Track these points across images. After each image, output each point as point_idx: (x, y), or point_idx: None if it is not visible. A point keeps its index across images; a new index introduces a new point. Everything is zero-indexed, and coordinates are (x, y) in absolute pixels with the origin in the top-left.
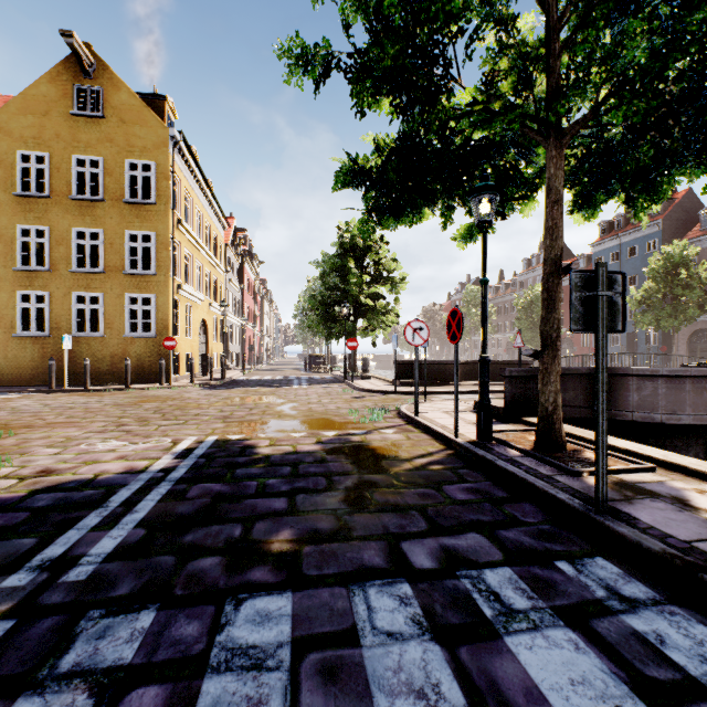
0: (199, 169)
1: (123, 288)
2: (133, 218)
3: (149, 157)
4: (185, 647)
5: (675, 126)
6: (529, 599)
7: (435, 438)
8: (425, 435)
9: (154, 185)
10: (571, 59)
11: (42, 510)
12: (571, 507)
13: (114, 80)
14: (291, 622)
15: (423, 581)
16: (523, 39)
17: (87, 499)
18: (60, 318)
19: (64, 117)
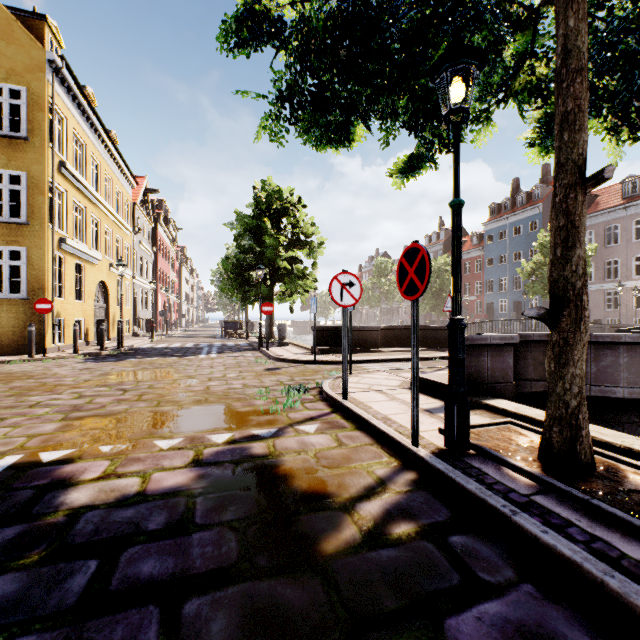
0: (93, 110)
1: None
2: None
3: (19, 81)
4: None
5: None
6: None
7: (378, 439)
8: (363, 435)
9: (25, 115)
10: None
11: None
12: None
13: None
14: None
15: None
16: None
17: None
18: None
19: None
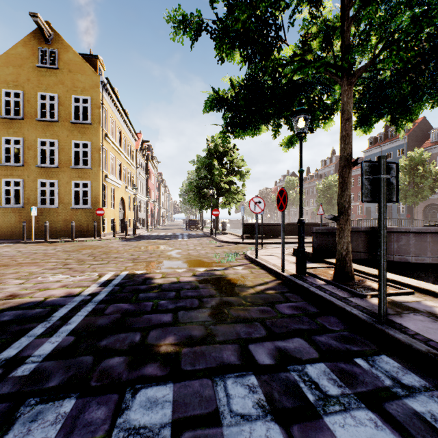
0: (119, 102)
1: (70, 177)
2: (76, 132)
3: (87, 94)
4: (94, 428)
5: (426, 69)
6: (339, 387)
7: (269, 272)
8: (263, 270)
9: (90, 111)
10: (356, 28)
11: (5, 323)
12: (362, 319)
13: (64, 45)
14: (171, 407)
15: (265, 374)
16: (325, 16)
17: (37, 315)
18: (30, 196)
19: (32, 68)
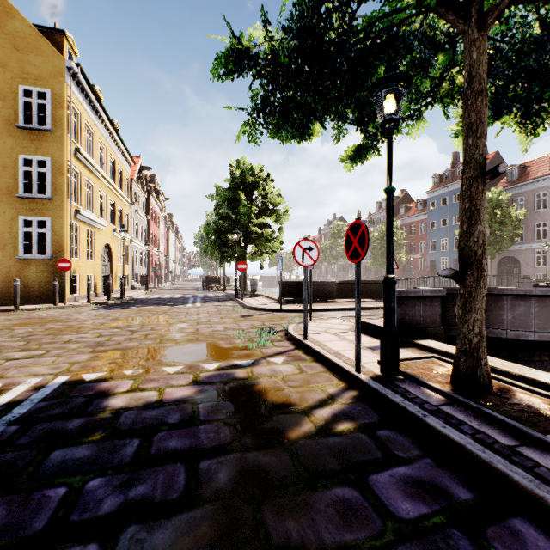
0: (100, 105)
1: (16, 211)
2: (27, 143)
3: (45, 85)
4: None
5: None
6: None
7: (331, 368)
8: (319, 365)
9: (49, 112)
10: None
11: None
12: None
13: (7, 6)
14: None
15: None
16: None
17: None
18: None
19: None
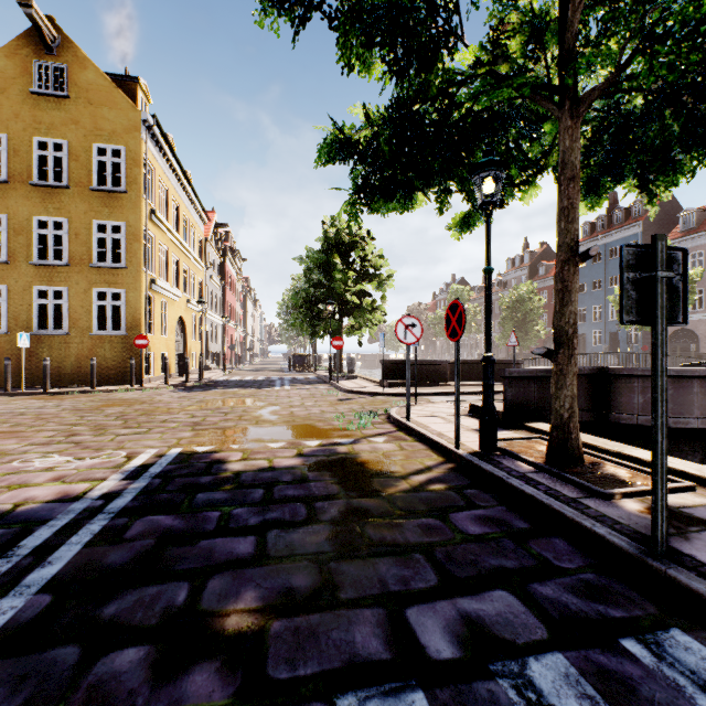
0: (175, 158)
1: (90, 283)
2: (101, 206)
3: (119, 142)
4: None
5: None
6: None
7: (432, 447)
8: (420, 444)
9: (124, 171)
10: (582, 24)
11: None
12: (616, 546)
13: (80, 57)
14: None
15: (444, 686)
16: (526, 6)
17: None
18: (19, 314)
19: (24, 96)
